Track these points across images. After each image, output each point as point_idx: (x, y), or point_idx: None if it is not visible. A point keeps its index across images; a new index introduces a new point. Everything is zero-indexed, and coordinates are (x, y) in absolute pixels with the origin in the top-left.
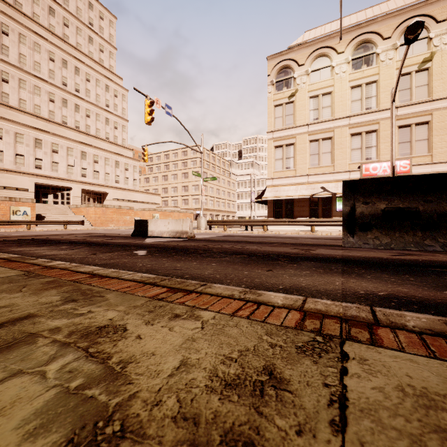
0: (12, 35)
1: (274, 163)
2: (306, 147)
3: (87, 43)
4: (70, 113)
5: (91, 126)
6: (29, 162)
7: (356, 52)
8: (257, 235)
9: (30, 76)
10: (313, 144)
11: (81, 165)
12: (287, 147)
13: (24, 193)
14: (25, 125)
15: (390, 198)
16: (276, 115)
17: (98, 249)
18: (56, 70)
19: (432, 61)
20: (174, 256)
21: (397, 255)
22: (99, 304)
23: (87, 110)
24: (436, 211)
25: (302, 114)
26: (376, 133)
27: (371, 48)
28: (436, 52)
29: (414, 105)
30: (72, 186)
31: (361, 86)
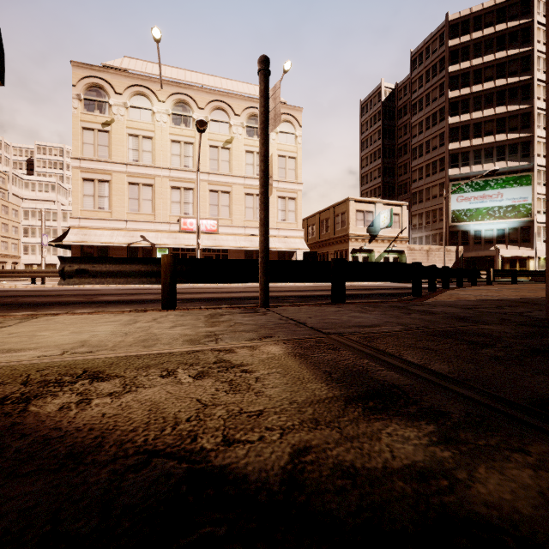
0: None
1: (82, 198)
2: (124, 189)
3: None
4: None
5: None
6: None
7: (176, 108)
8: (49, 288)
9: None
10: (132, 187)
11: None
12: (100, 183)
13: None
14: None
15: (81, 264)
16: (86, 140)
17: None
18: None
19: (232, 144)
20: None
21: (158, 297)
22: None
23: None
24: (95, 270)
25: (120, 150)
26: (193, 192)
27: (189, 111)
28: (235, 138)
29: (220, 176)
30: None
31: (180, 143)
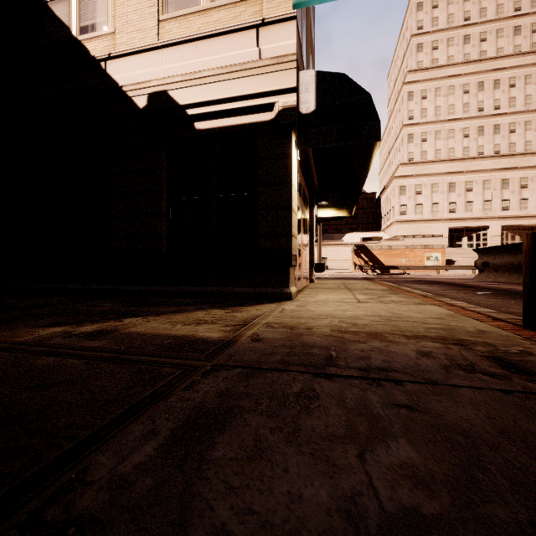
0: (429, 95)
1: None
2: None
3: (511, 39)
4: (487, 139)
5: (517, 141)
6: (443, 208)
7: None
8: None
9: (444, 123)
10: None
11: (501, 197)
12: None
13: (438, 239)
14: (439, 174)
15: (488, 256)
16: None
17: (454, 288)
18: (471, 100)
19: None
20: (499, 296)
21: None
22: (394, 295)
23: (510, 125)
24: (492, 263)
25: None
26: None
27: None
28: None
29: None
30: (489, 224)
31: None
